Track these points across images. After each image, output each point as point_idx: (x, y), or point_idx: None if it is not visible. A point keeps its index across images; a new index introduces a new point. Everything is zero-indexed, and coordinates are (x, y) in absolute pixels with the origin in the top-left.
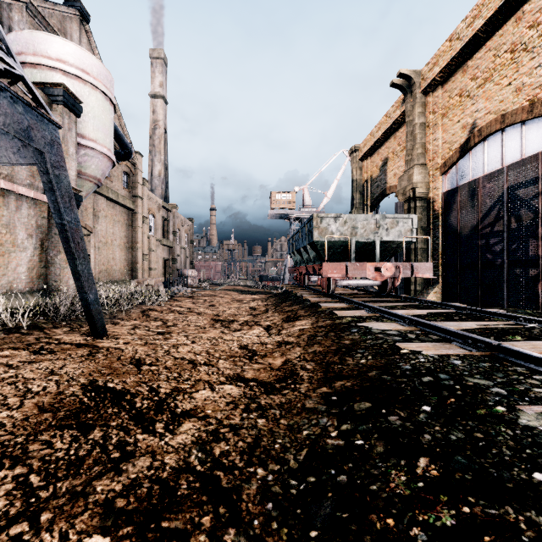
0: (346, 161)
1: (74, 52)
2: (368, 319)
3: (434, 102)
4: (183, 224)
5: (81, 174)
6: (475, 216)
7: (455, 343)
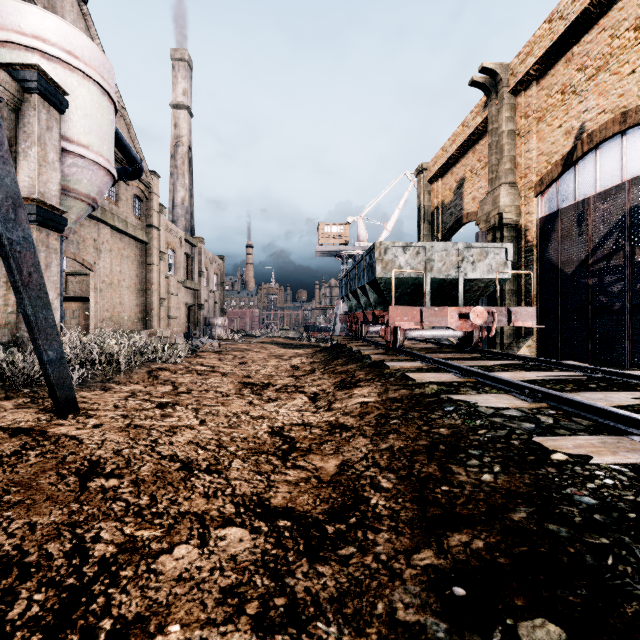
0: (410, 186)
1: (58, 27)
2: (463, 388)
3: (526, 103)
4: (211, 263)
5: (69, 191)
6: (583, 247)
7: (636, 437)
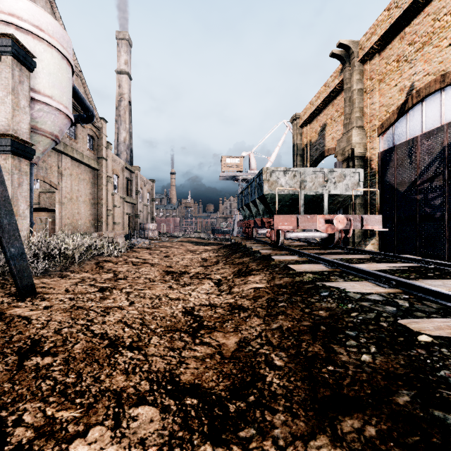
0: (287, 130)
1: (28, 8)
2: (332, 276)
3: (371, 69)
4: (145, 184)
5: (37, 130)
6: (413, 172)
7: None
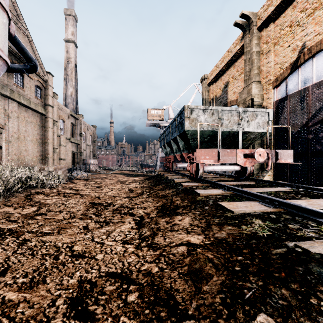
0: (196, 90)
1: None
2: (289, 223)
3: (267, 35)
4: (88, 129)
5: None
6: (304, 116)
7: None
